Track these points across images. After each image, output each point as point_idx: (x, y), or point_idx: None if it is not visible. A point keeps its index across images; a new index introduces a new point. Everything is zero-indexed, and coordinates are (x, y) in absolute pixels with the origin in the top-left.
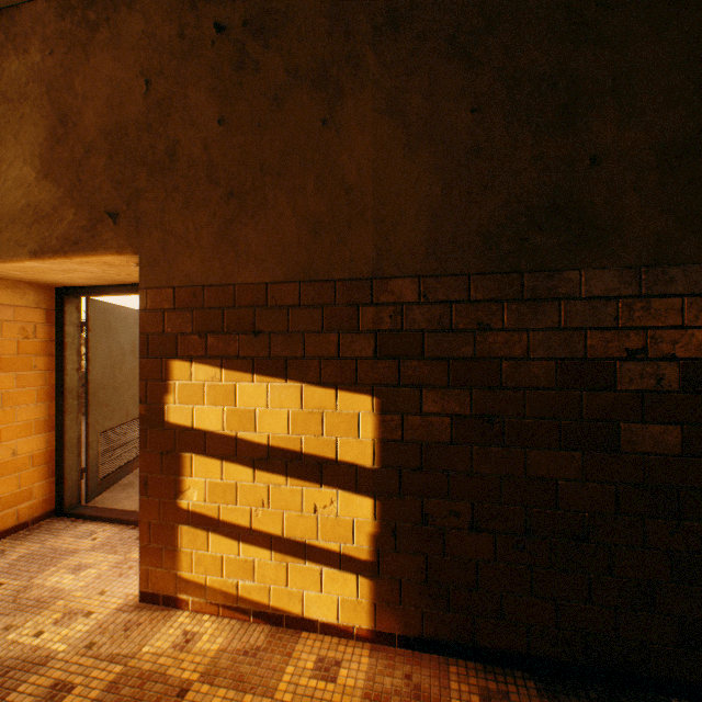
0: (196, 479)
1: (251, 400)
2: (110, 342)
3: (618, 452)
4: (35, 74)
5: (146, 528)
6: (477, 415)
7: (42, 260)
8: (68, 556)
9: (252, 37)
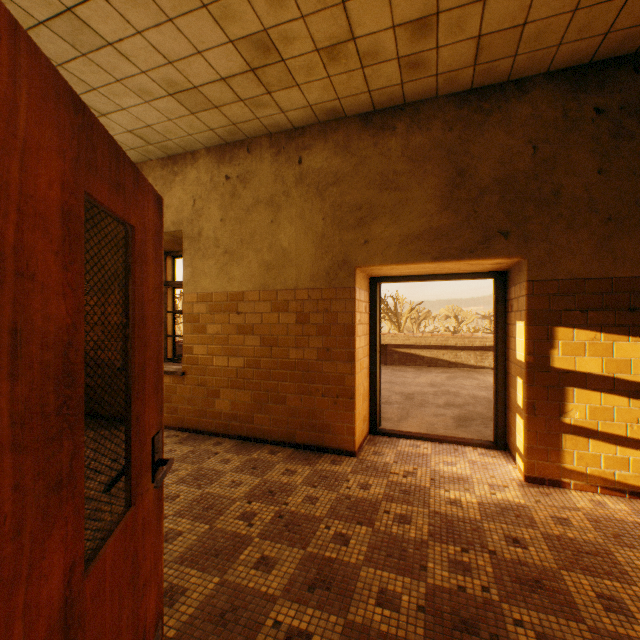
0: (577, 404)
1: (626, 353)
2: None
3: None
4: (436, 144)
5: (533, 435)
6: None
7: (439, 263)
8: (427, 457)
9: (627, 117)
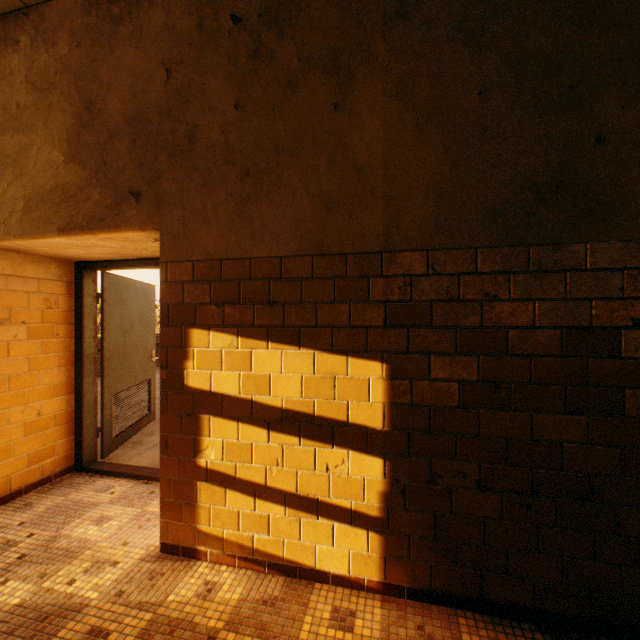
0: (214, 439)
1: (266, 366)
2: (121, 312)
3: (623, 416)
4: (63, 65)
5: (166, 484)
6: (484, 380)
7: (69, 236)
8: (90, 509)
9: (267, 28)
